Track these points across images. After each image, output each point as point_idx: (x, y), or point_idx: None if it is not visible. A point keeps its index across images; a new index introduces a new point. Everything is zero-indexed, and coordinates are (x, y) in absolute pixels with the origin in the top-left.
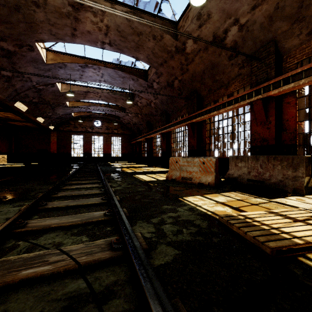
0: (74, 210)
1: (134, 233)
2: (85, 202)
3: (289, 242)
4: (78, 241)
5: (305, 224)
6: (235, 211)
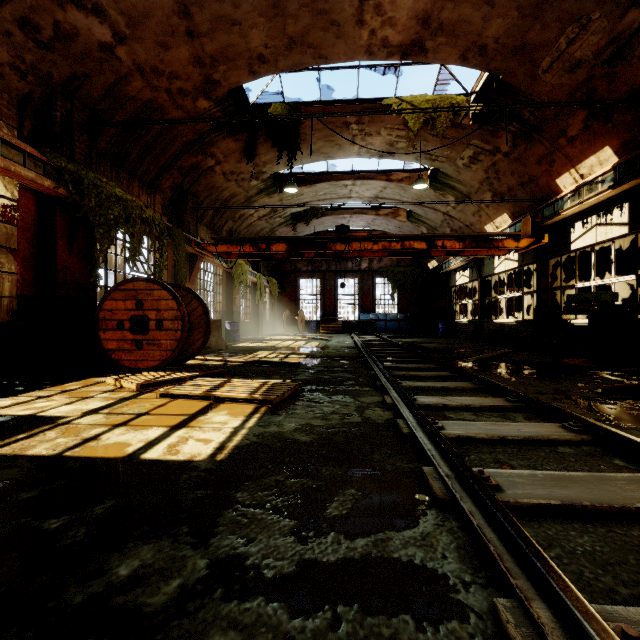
0: (546, 467)
1: (393, 403)
2: (543, 476)
3: (280, 382)
4: (458, 415)
5: (226, 384)
6: (217, 411)
